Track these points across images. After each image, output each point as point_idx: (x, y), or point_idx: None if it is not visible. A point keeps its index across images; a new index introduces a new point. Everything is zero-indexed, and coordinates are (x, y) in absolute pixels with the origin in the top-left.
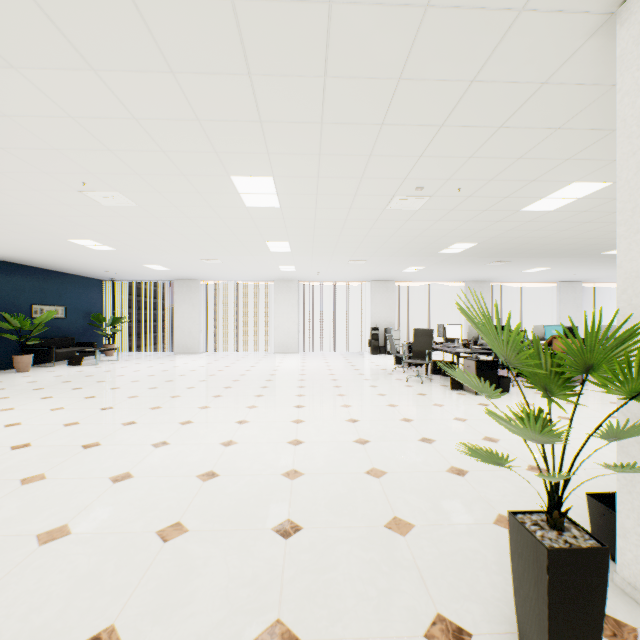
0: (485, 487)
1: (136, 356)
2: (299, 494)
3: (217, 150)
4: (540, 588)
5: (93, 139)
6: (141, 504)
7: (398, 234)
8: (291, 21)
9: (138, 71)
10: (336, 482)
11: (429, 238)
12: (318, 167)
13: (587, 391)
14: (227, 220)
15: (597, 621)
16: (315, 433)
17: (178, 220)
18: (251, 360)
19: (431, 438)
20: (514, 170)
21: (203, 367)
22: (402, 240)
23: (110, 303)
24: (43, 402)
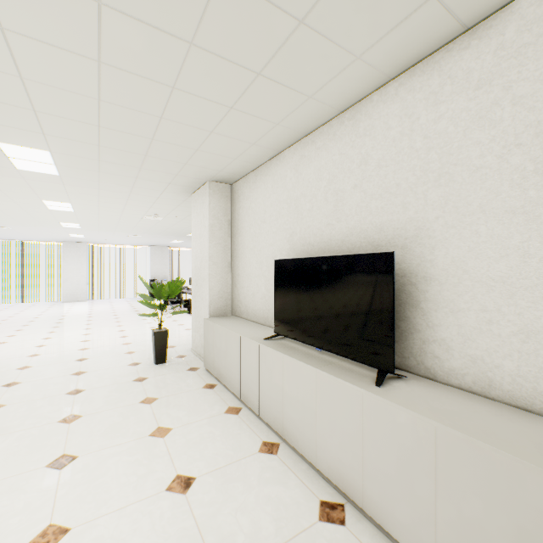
0: (172, 341)
1: None
2: (88, 353)
3: (38, 194)
4: (154, 342)
5: None
6: None
7: (156, 227)
8: (84, 181)
9: (6, 176)
10: (107, 348)
11: (176, 229)
12: (99, 204)
13: None
14: (31, 212)
15: (167, 347)
16: (98, 337)
17: None
18: (40, 308)
19: None
20: None
21: None
22: (160, 229)
23: None
24: None
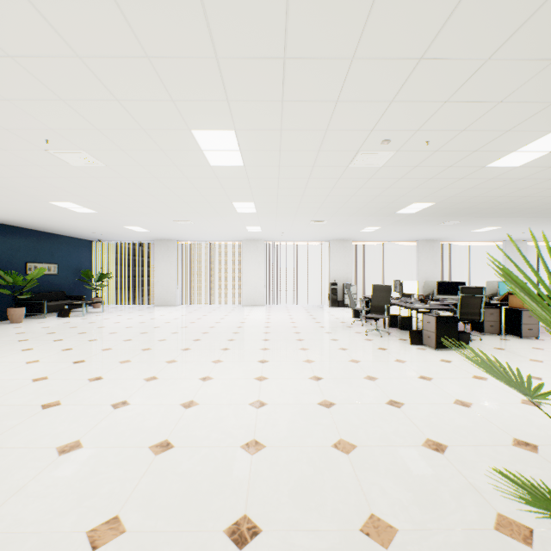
0: (471, 470)
1: (120, 308)
2: (259, 476)
3: (173, 97)
4: None
5: (41, 86)
6: (80, 487)
7: (359, 194)
8: None
9: None
10: (300, 459)
11: (389, 198)
12: (281, 117)
13: (546, 347)
14: (194, 180)
15: None
16: (278, 393)
17: (147, 181)
18: (221, 312)
19: (399, 401)
20: (491, 117)
21: (177, 319)
22: (362, 200)
23: (98, 261)
24: (22, 354)
